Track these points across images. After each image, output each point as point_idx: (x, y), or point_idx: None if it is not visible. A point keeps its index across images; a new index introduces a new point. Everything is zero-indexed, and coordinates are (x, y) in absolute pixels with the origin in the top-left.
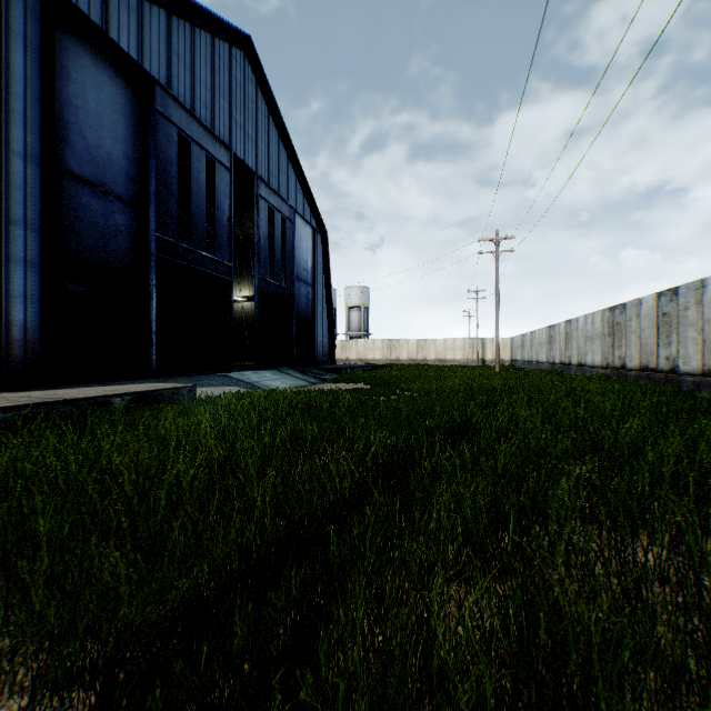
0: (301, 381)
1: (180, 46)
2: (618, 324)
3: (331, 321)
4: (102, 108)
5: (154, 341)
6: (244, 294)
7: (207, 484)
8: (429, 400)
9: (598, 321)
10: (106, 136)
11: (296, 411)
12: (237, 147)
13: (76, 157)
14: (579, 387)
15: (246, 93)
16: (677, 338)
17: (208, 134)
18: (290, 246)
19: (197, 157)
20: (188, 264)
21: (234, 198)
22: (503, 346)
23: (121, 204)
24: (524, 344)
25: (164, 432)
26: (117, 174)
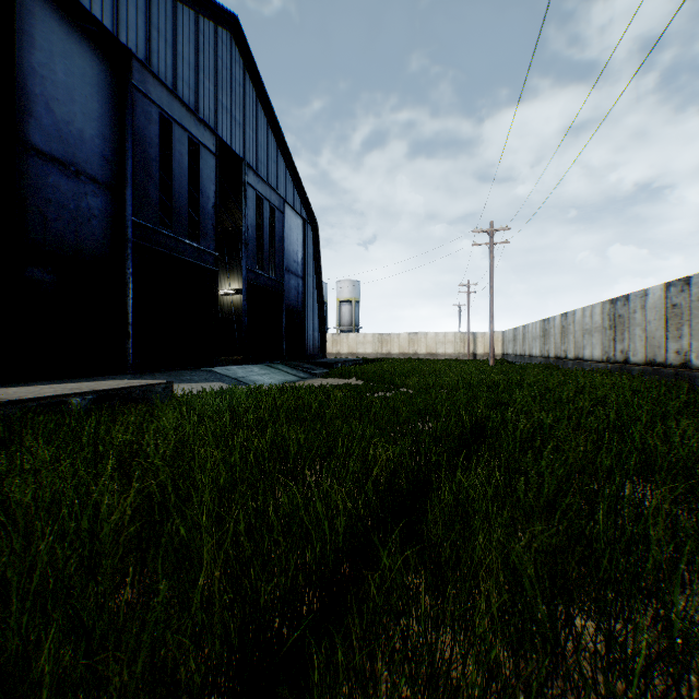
0: (290, 376)
1: (161, 20)
2: (620, 317)
3: (322, 314)
4: (73, 80)
5: (131, 334)
6: (234, 287)
7: (140, 532)
8: (428, 398)
9: (597, 314)
10: (77, 111)
11: (280, 413)
12: (223, 131)
13: (41, 132)
14: (586, 383)
15: (232, 76)
16: (689, 330)
17: (191, 116)
18: (279, 236)
19: (179, 139)
20: (169, 252)
21: (223, 188)
22: (494, 339)
23: (95, 186)
24: (517, 338)
25: (104, 447)
26: (89, 154)
